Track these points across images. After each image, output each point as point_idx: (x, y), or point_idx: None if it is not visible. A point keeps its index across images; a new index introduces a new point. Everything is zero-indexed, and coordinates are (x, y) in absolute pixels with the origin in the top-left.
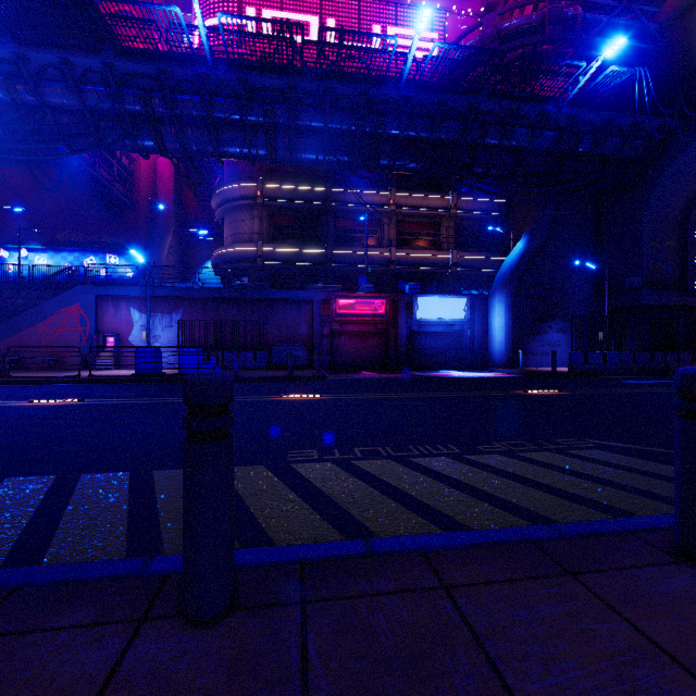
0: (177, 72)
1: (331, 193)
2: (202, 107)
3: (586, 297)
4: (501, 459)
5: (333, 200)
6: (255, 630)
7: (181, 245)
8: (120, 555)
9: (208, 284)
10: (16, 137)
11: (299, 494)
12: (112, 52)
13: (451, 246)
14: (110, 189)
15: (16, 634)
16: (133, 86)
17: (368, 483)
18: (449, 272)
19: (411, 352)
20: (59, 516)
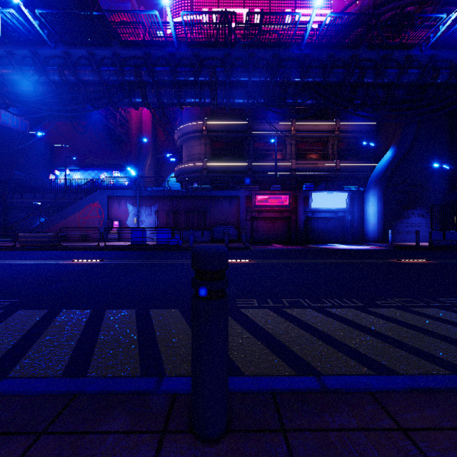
0: (156, 53)
1: (251, 125)
2: (171, 74)
3: (442, 190)
4: (399, 312)
5: (252, 130)
6: (250, 452)
7: (155, 164)
8: (136, 371)
9: (172, 188)
10: (64, 102)
11: (251, 332)
12: (117, 45)
13: (335, 157)
14: (115, 131)
15: (78, 434)
16: (129, 65)
17: (299, 326)
18: (334, 175)
19: (307, 231)
20: (95, 338)
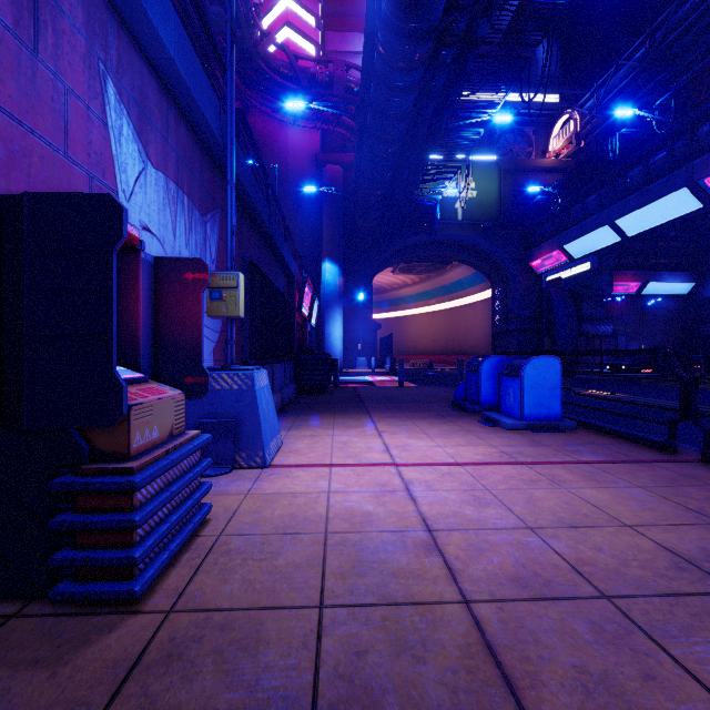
0: None
1: None
2: None
3: None
4: None
5: None
6: None
7: None
8: None
9: None
10: None
11: None
12: None
13: None
14: None
15: None
16: None
17: None
18: None
19: None
20: None
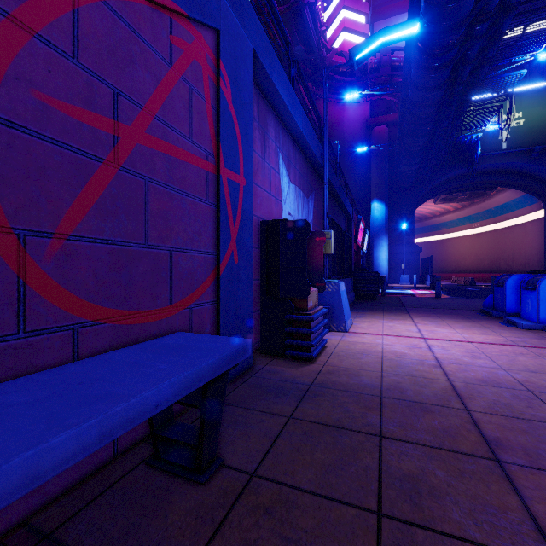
0: None
1: None
2: None
3: None
4: None
5: None
6: None
7: None
8: None
9: None
10: None
11: None
12: None
13: None
14: None
15: None
16: None
17: None
18: None
19: None
20: None
